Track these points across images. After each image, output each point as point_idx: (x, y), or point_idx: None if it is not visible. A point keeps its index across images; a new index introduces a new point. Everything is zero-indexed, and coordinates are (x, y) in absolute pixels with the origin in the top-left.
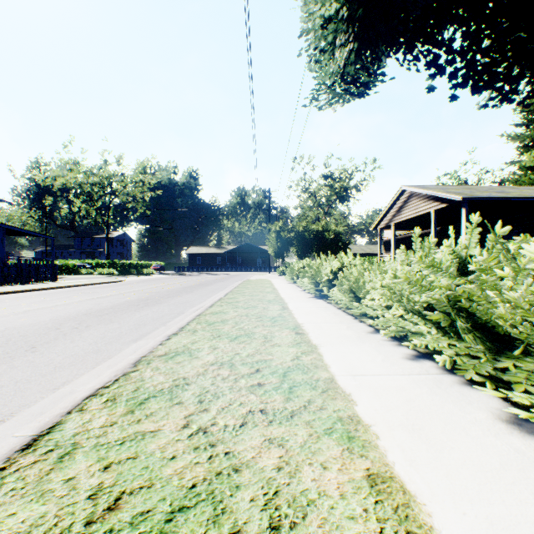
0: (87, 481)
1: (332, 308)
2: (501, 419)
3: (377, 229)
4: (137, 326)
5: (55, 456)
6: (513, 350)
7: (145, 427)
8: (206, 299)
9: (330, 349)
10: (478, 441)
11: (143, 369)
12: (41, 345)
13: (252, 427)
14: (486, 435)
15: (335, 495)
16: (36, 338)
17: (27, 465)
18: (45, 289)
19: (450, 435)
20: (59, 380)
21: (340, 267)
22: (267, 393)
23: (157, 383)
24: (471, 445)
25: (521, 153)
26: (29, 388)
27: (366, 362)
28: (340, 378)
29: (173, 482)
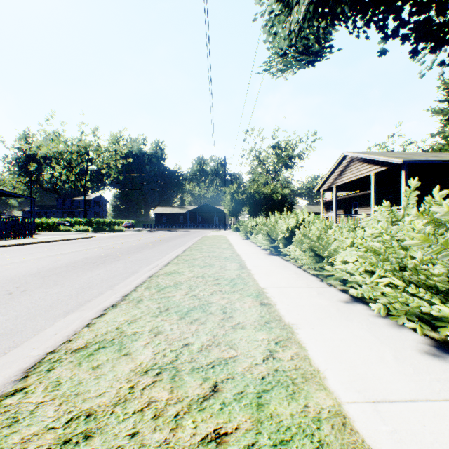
0: None
1: (291, 266)
2: None
3: (320, 190)
4: (79, 290)
5: None
6: None
7: None
8: (164, 256)
9: (312, 333)
10: None
11: (32, 385)
12: None
13: None
14: None
15: None
16: None
17: None
18: (16, 245)
19: None
20: None
21: (295, 224)
22: None
23: (32, 433)
24: None
25: (444, 125)
26: None
27: (375, 364)
28: (354, 411)
29: None
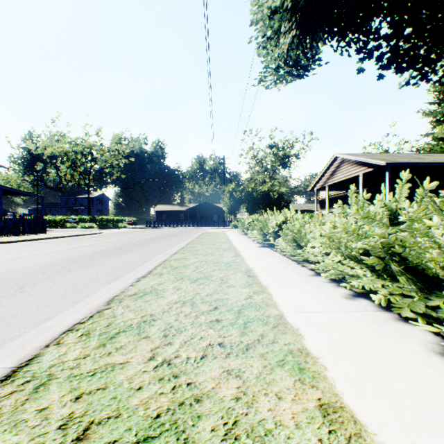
0: (58, 412)
1: (278, 255)
2: (435, 351)
3: (314, 189)
4: (111, 270)
5: (31, 387)
6: (441, 290)
7: (115, 359)
8: (171, 248)
9: (278, 289)
10: (417, 372)
11: (115, 307)
12: (28, 286)
13: (211, 359)
14: (423, 366)
15: (290, 425)
16: (24, 280)
17: (5, 396)
18: (35, 239)
19: (391, 366)
20: (42, 316)
21: (284, 220)
22: (224, 328)
23: (127, 319)
24: (411, 376)
25: (434, 126)
26: (15, 323)
27: (310, 301)
28: (288, 315)
29: (138, 412)
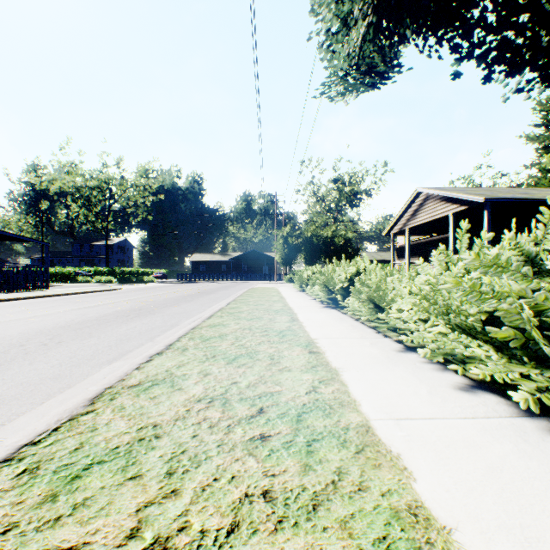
0: None
1: (348, 319)
2: None
3: (390, 234)
4: (118, 342)
5: None
6: None
7: (61, 538)
8: (206, 309)
9: (356, 375)
10: None
11: (100, 408)
12: None
13: (248, 537)
14: None
15: None
16: None
17: None
18: (31, 297)
19: None
20: None
21: (355, 273)
22: (274, 455)
23: (112, 435)
24: None
25: (541, 154)
26: None
27: (408, 396)
28: (379, 424)
29: None
